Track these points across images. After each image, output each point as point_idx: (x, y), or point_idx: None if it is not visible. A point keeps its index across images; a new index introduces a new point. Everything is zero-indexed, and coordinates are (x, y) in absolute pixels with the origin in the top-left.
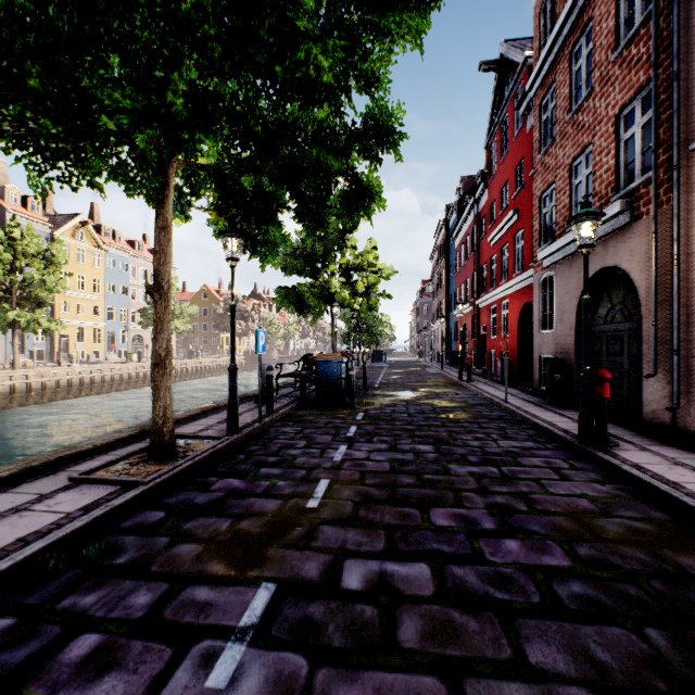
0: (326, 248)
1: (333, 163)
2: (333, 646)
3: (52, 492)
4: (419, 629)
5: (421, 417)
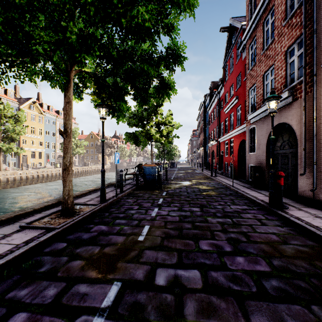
0: (148, 114)
1: (151, 71)
2: (150, 318)
3: (10, 233)
4: (195, 307)
5: (193, 194)
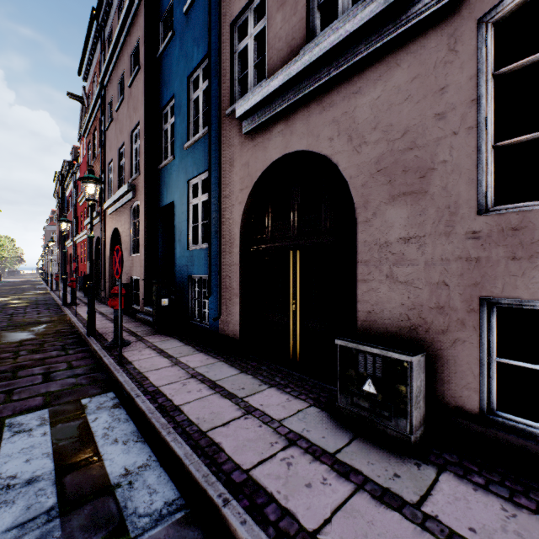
0: None
1: None
2: None
3: None
4: None
5: None
